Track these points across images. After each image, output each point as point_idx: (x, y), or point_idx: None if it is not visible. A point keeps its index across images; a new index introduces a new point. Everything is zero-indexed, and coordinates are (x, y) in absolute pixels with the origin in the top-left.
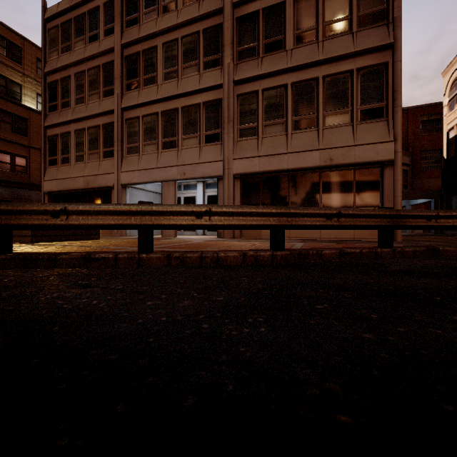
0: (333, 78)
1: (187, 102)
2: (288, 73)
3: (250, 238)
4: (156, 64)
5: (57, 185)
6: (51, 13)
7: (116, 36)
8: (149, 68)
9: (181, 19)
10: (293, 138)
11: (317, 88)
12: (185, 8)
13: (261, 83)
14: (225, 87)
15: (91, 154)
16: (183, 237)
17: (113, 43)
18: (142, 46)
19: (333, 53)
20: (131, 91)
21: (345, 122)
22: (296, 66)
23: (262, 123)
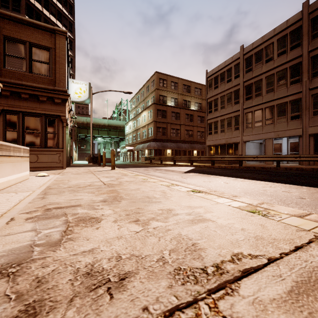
0: None
1: (279, 102)
2: None
3: None
4: (261, 87)
5: (212, 142)
6: (209, 74)
7: (241, 79)
8: (257, 89)
9: (276, 65)
10: None
11: None
12: (278, 58)
13: None
14: (303, 92)
15: (227, 129)
16: None
17: (239, 82)
18: (254, 80)
19: None
20: (248, 100)
21: None
22: None
23: None
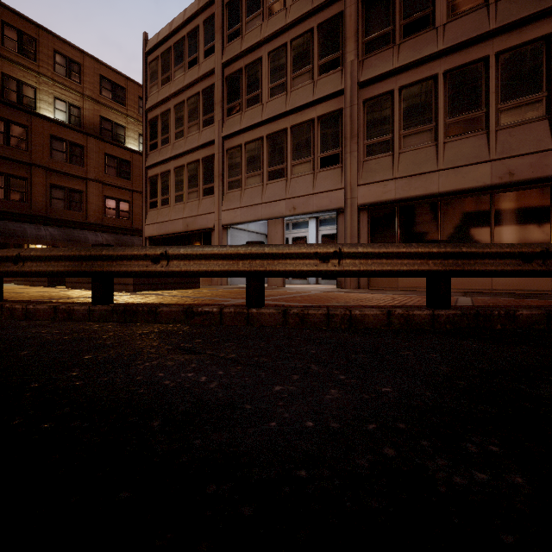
0: (513, 52)
1: (298, 119)
2: (439, 59)
3: (381, 288)
4: (261, 79)
5: (157, 229)
6: (151, 44)
7: (217, 55)
8: (253, 85)
9: (290, 18)
10: (446, 149)
11: (486, 73)
12: (295, 3)
13: (398, 79)
14: (347, 93)
15: (190, 193)
16: (292, 286)
17: (214, 64)
18: (245, 60)
19: (515, 15)
20: (232, 116)
21: (535, 115)
22: (452, 47)
23: (399, 133)
